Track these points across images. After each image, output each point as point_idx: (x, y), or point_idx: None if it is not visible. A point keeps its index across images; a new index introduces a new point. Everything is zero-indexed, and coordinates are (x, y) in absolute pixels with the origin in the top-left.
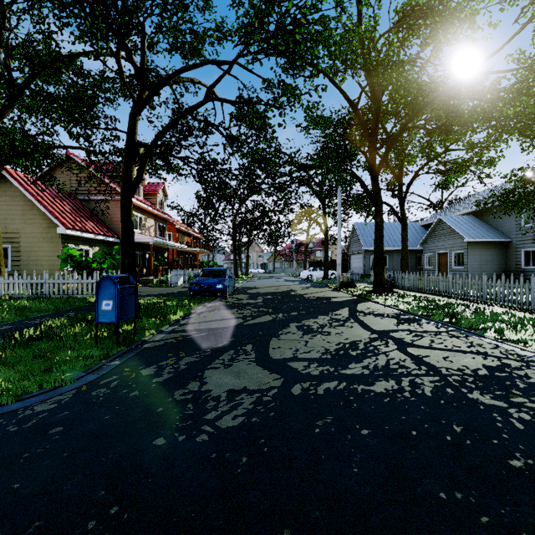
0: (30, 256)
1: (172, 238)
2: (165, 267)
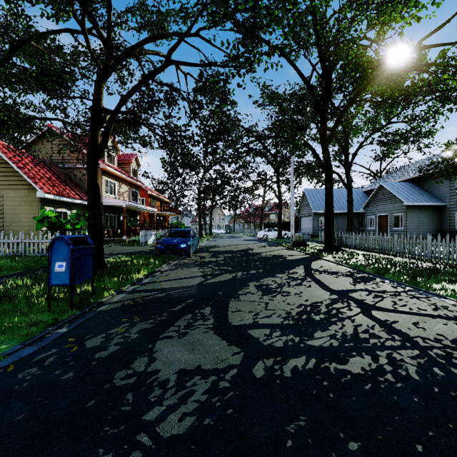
0: (12, 218)
1: (145, 203)
2: (137, 228)
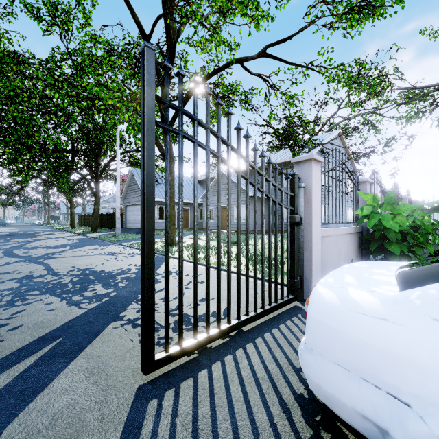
0: None
1: None
2: None
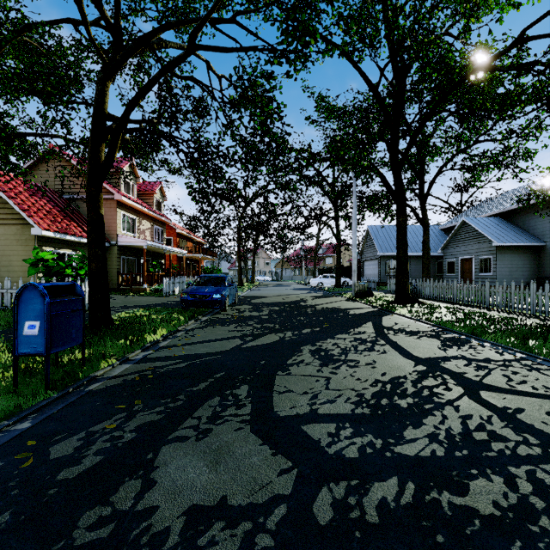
0: (1, 261)
1: (172, 243)
2: (162, 274)
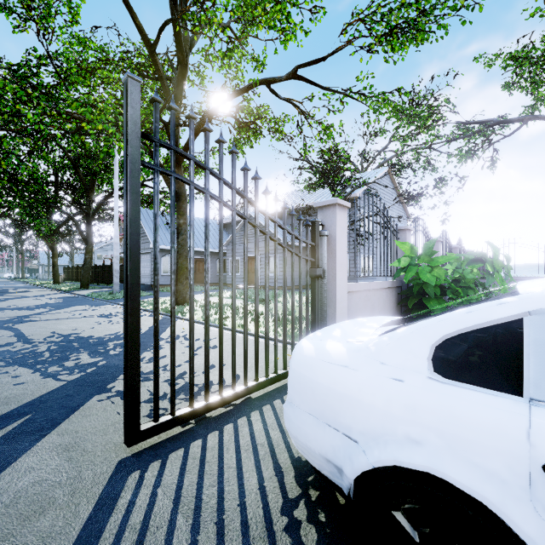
0: None
1: None
2: None
